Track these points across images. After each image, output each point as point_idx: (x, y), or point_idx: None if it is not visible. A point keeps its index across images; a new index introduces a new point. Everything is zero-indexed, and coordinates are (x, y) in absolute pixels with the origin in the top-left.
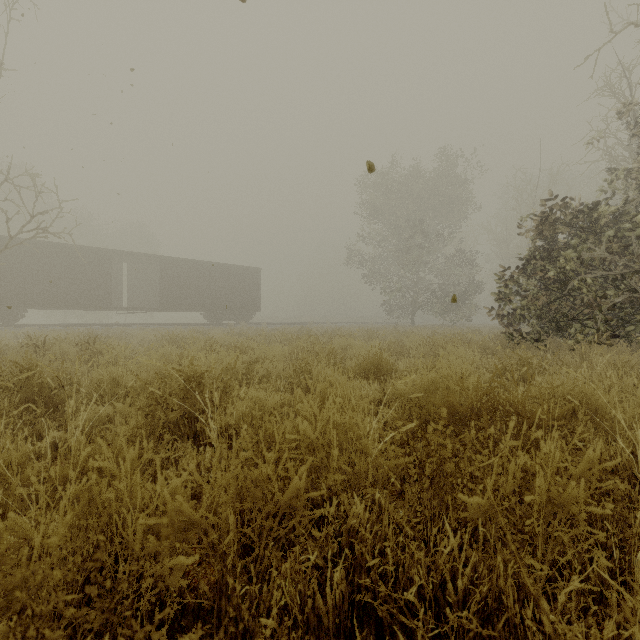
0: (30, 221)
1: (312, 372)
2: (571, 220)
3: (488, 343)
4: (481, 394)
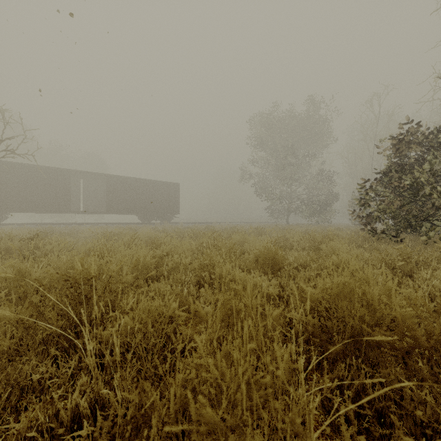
0: None
1: (215, 267)
2: (421, 140)
3: (355, 238)
4: None
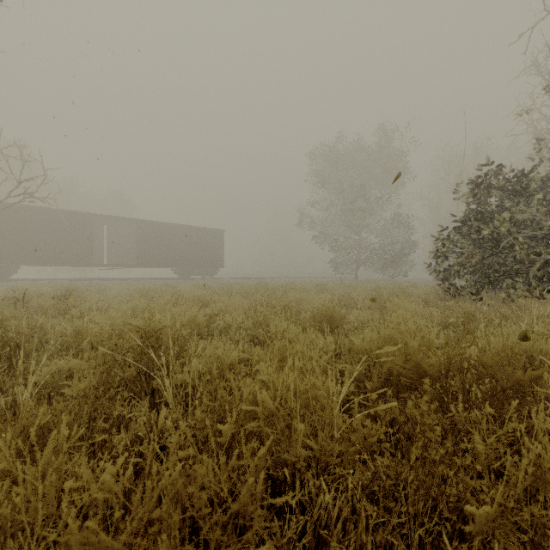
0: (17, 187)
1: (269, 325)
2: (503, 185)
3: (428, 296)
4: (451, 355)
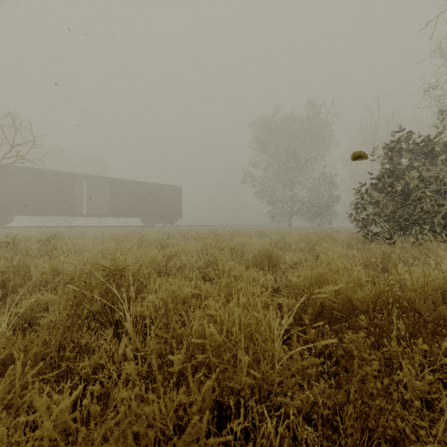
0: (11, 150)
1: (218, 264)
2: (412, 148)
3: (350, 240)
4: (379, 292)
